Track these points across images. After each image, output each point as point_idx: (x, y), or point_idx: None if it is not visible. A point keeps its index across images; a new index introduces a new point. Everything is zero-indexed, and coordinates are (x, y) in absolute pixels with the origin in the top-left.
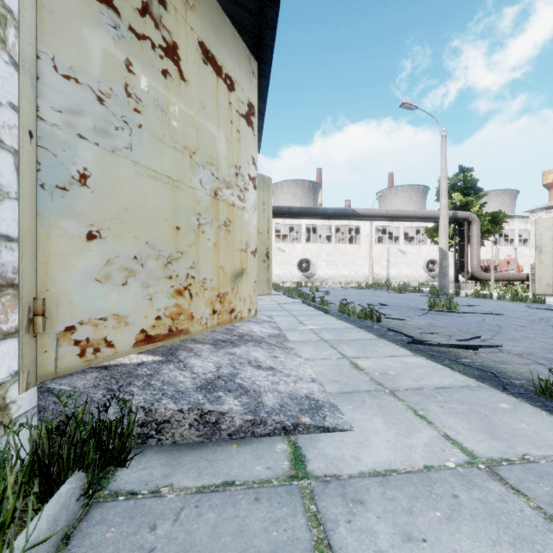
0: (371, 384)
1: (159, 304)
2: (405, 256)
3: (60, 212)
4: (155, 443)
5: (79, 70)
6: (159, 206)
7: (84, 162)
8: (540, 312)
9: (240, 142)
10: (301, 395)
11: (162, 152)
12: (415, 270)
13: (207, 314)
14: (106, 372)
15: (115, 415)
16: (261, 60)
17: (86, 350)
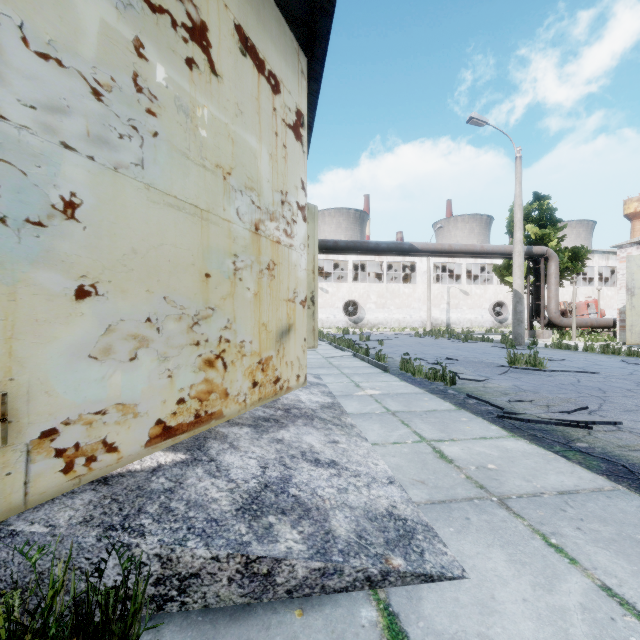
0: (469, 487)
1: (182, 382)
2: (468, 297)
3: (33, 260)
4: (176, 609)
5: (63, 47)
6: (182, 247)
7: (71, 183)
8: None
9: (287, 160)
10: (382, 511)
11: (187, 171)
12: (479, 313)
13: (246, 389)
14: (105, 490)
15: (115, 568)
16: (311, 56)
17: (75, 461)
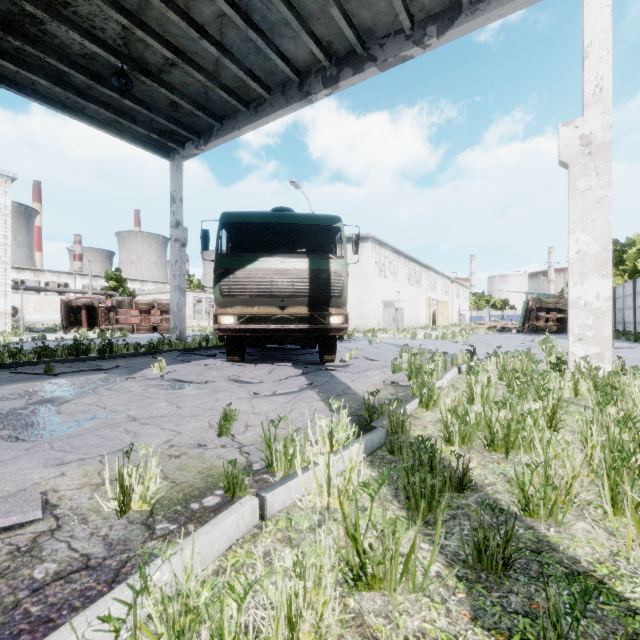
0: None
1: None
2: None
3: None
4: None
5: None
6: None
7: None
8: None
9: None
10: None
11: None
12: None
13: None
14: None
15: None
16: None
17: None
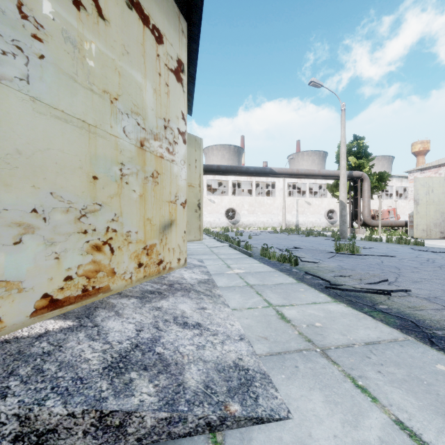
0: (300, 341)
1: (69, 263)
2: (310, 206)
3: None
4: None
5: None
6: (69, 153)
7: None
8: (424, 253)
9: (169, 95)
10: (230, 363)
11: (74, 92)
12: (318, 217)
13: (132, 268)
14: None
15: None
16: (190, 21)
17: None
